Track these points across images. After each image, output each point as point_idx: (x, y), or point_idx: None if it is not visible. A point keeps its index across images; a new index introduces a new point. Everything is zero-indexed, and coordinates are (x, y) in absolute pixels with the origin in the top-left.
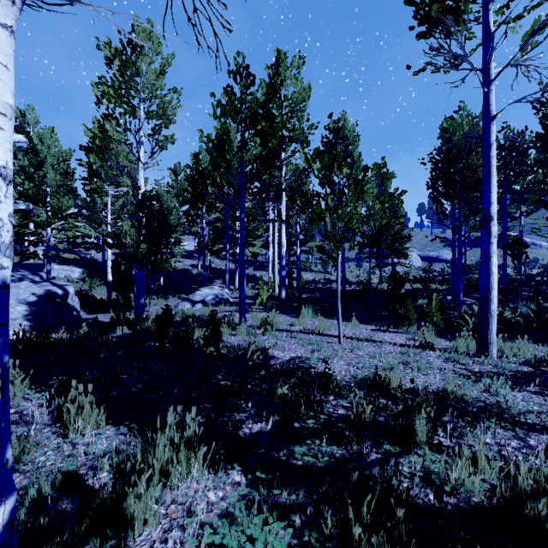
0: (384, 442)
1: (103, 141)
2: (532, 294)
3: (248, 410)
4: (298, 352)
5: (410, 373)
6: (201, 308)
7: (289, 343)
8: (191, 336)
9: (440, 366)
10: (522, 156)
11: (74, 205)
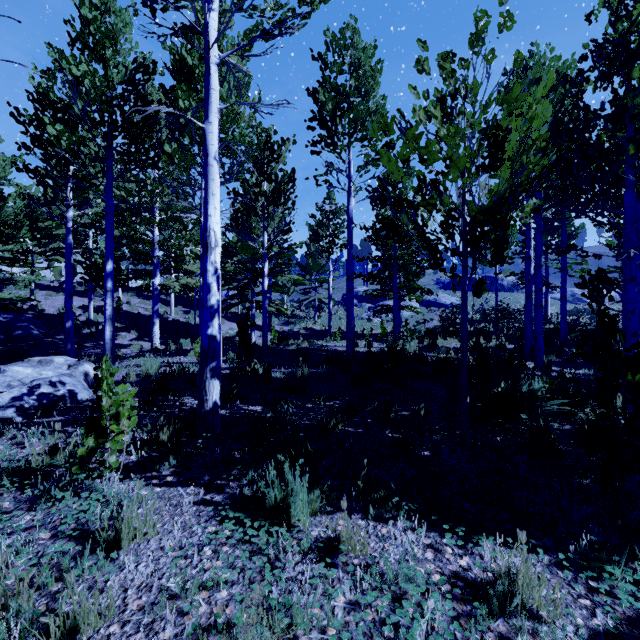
0: None
1: None
2: None
3: None
4: None
5: None
6: None
7: None
8: None
9: None
10: None
11: None
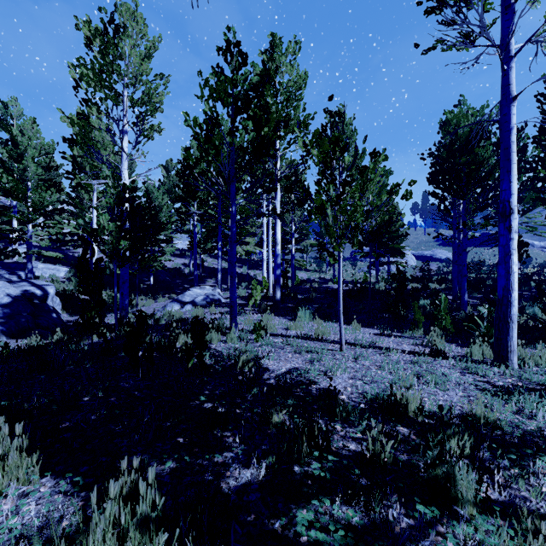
0: (416, 499)
1: (81, 129)
2: (532, 294)
3: (235, 447)
4: (295, 362)
5: (426, 389)
6: (191, 310)
7: (285, 351)
8: (174, 344)
9: (458, 378)
10: (522, 152)
11: (57, 201)
